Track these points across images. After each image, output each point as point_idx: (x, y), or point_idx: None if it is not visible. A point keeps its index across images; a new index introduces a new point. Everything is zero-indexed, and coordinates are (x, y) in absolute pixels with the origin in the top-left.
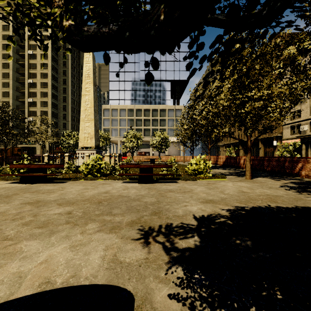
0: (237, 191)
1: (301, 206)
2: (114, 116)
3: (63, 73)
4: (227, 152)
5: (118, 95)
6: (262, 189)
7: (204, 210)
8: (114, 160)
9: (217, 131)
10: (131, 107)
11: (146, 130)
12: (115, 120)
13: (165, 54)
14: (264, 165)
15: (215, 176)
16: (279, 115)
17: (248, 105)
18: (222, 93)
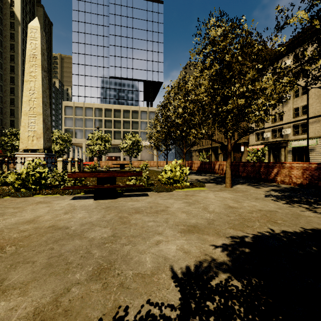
0: (223, 206)
1: (309, 229)
2: (79, 115)
3: (11, 59)
4: (200, 157)
5: (84, 92)
6: (249, 201)
7: (188, 252)
8: (71, 166)
9: (195, 132)
10: (99, 106)
11: (117, 133)
12: (79, 120)
13: (138, 52)
14: (239, 170)
15: (193, 185)
16: (264, 115)
17: (230, 101)
18: (201, 87)
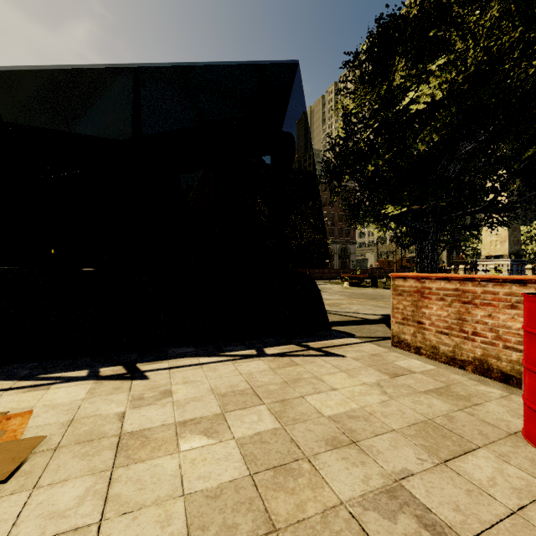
0: None
1: None
2: None
3: None
4: None
5: None
6: None
7: None
8: None
9: None
10: None
11: None
12: None
13: None
14: None
15: None
16: None
17: None
18: None
